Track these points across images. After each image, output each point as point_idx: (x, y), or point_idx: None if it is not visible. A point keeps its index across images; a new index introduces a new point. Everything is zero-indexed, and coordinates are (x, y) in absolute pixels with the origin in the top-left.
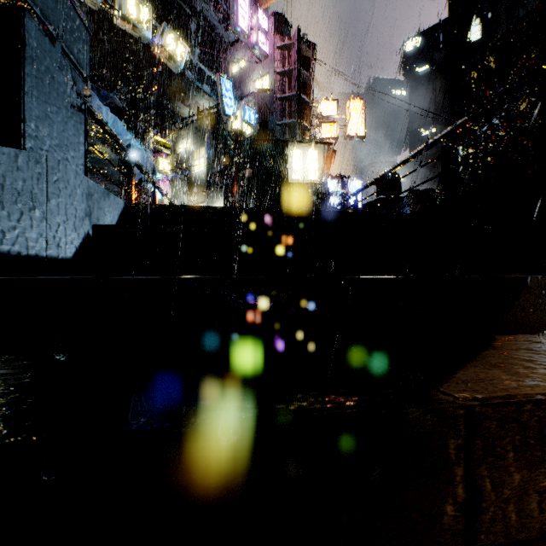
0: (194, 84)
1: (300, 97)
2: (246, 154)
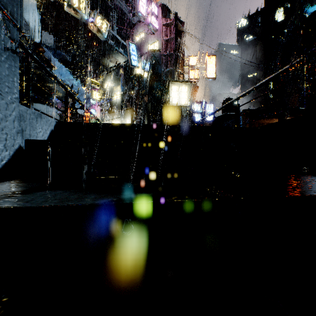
0: (114, 48)
1: (177, 54)
2: (145, 89)
